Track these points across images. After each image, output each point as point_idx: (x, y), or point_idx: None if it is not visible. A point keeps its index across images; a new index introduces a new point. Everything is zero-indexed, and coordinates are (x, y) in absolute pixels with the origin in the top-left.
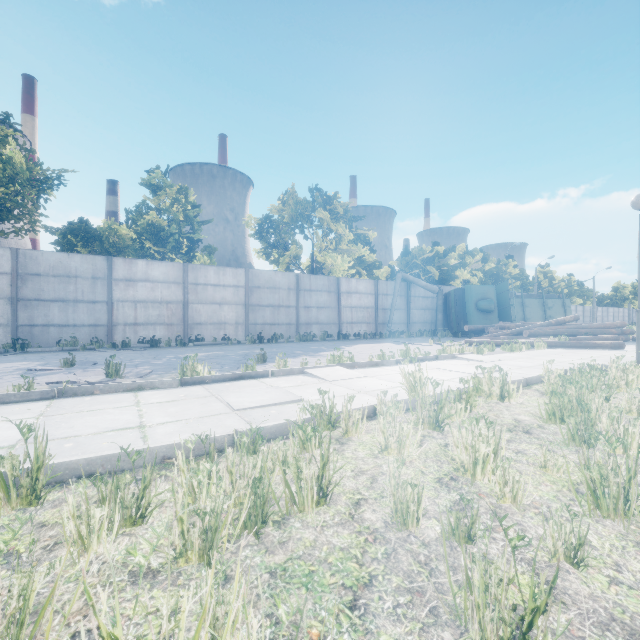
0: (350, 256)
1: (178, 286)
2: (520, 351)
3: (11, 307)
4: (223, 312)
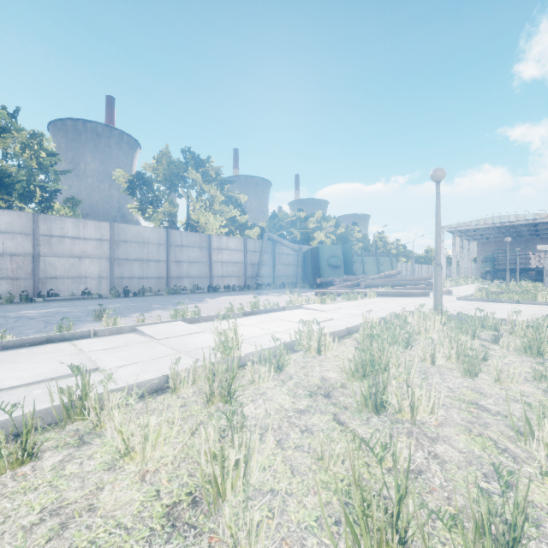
0: (223, 216)
1: (26, 237)
2: (356, 300)
3: None
4: (84, 266)
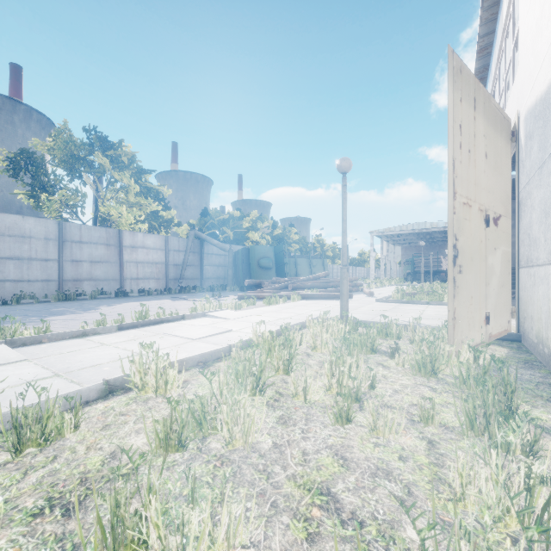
0: (141, 210)
1: None
2: (277, 304)
3: None
4: None
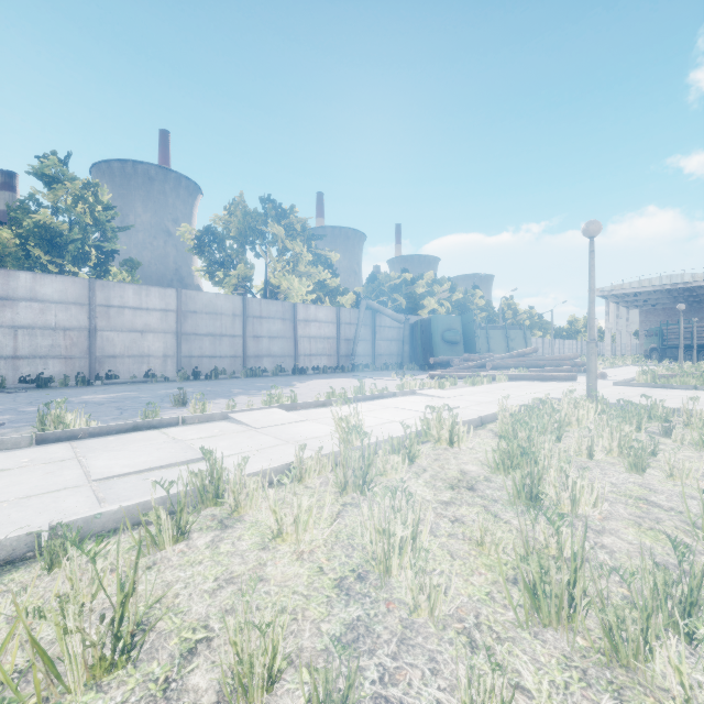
0: (310, 279)
1: (81, 308)
2: (482, 385)
3: None
4: (146, 342)
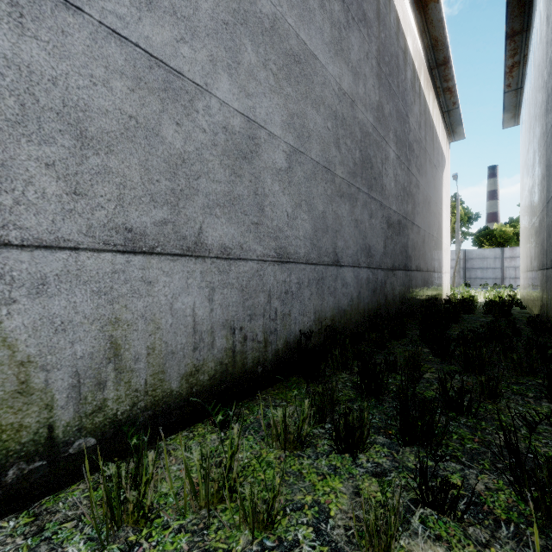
0: None
1: None
2: None
3: (463, 271)
4: None
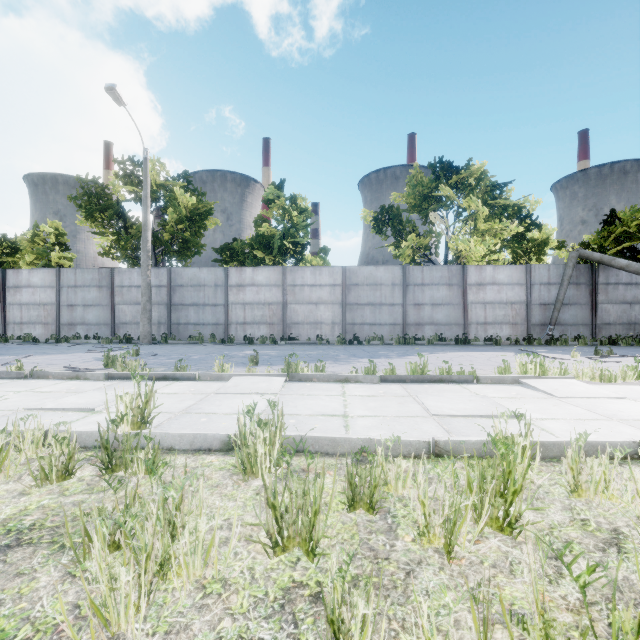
0: (496, 237)
1: (278, 288)
2: None
3: (167, 310)
4: (319, 312)
